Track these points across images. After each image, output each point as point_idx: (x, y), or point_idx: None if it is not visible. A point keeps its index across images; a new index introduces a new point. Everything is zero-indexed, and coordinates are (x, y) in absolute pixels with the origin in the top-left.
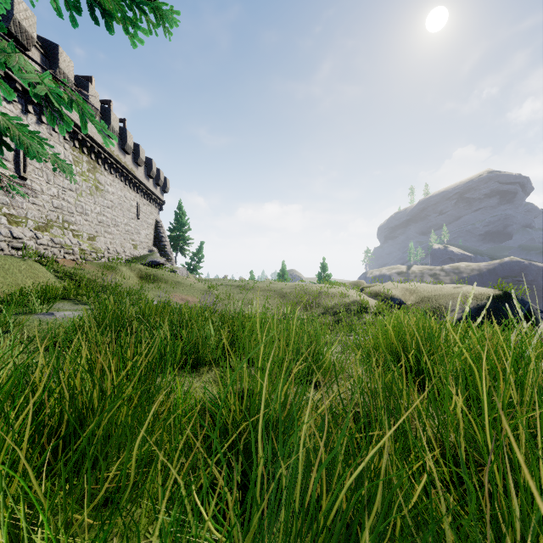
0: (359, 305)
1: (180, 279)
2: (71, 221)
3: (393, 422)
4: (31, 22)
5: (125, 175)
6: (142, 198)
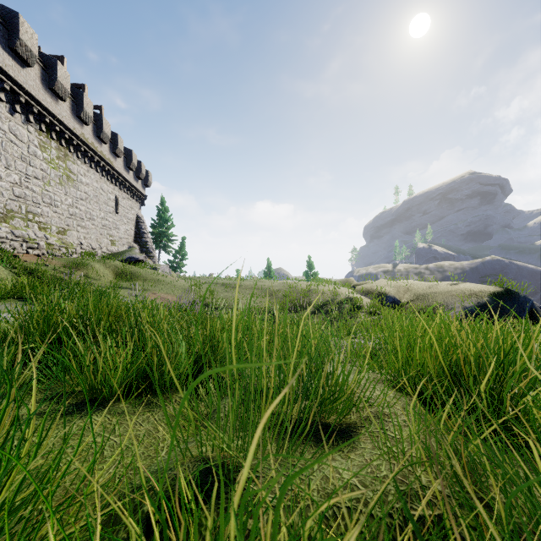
0: (352, 303)
1: (160, 277)
2: (37, 212)
3: None
4: None
5: (102, 165)
6: (122, 192)
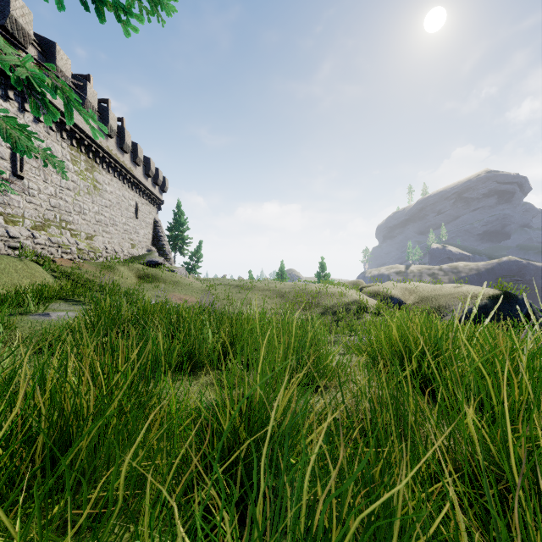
0: (358, 304)
1: (178, 279)
2: (69, 220)
3: (400, 431)
4: (28, 19)
5: (124, 174)
6: (141, 198)
